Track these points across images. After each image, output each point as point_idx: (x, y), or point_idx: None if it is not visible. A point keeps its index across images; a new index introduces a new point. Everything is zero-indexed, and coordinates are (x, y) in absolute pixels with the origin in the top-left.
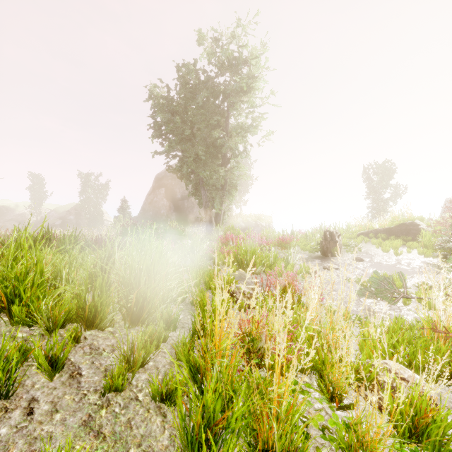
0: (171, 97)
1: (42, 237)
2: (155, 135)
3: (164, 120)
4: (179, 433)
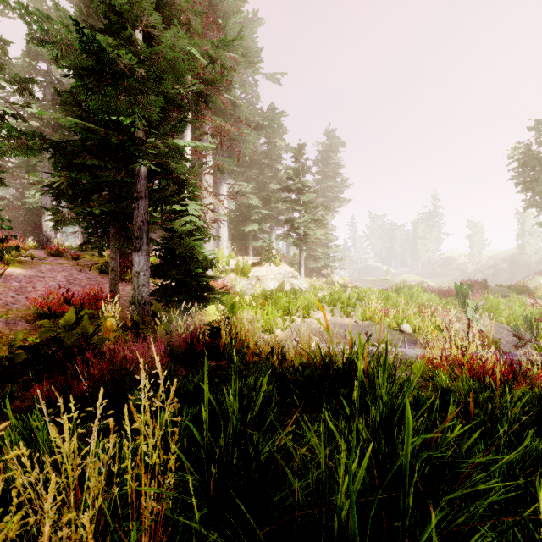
0: (532, 152)
1: (403, 287)
2: (520, 192)
3: (523, 179)
4: (360, 312)
